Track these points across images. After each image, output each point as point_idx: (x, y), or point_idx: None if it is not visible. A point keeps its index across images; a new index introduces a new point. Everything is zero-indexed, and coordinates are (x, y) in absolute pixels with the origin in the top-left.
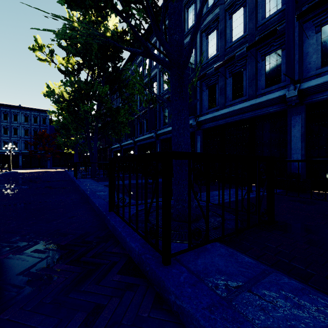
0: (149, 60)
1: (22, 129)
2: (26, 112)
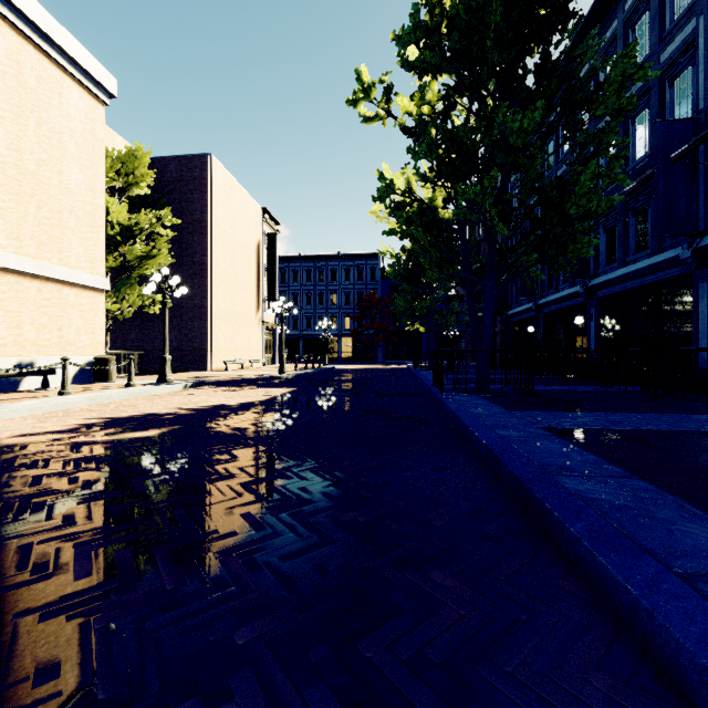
0: (652, 14)
1: (342, 294)
2: (348, 263)
